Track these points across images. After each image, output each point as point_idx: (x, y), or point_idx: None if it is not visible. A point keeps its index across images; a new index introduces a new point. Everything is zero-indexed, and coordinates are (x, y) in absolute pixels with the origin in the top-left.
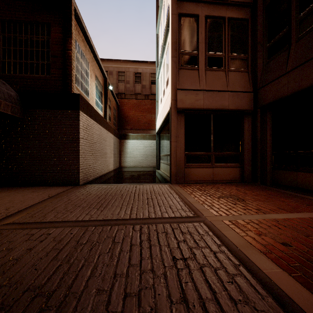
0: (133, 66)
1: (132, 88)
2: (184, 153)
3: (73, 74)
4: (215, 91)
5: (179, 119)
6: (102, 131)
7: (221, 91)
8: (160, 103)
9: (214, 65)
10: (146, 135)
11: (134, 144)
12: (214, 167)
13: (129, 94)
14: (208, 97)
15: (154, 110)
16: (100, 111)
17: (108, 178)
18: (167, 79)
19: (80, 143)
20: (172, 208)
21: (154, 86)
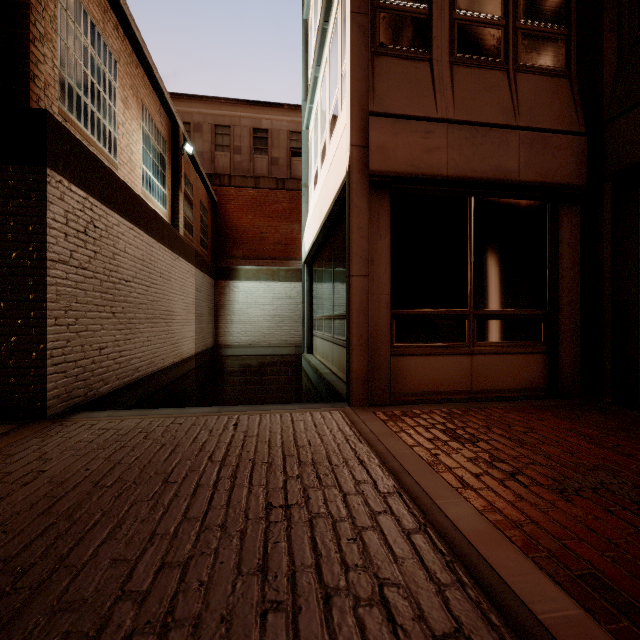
0: (250, 113)
1: (247, 164)
2: (390, 312)
3: (36, 56)
4: (481, 125)
5: (375, 206)
6: (157, 253)
7: (499, 126)
8: (312, 188)
9: (477, 52)
10: (280, 270)
11: (250, 291)
12: (476, 353)
13: (240, 176)
14: (461, 143)
15: (299, 215)
16: (157, 204)
17: (177, 377)
18: (334, 110)
19: (50, 277)
20: (401, 625)
21: (298, 162)
